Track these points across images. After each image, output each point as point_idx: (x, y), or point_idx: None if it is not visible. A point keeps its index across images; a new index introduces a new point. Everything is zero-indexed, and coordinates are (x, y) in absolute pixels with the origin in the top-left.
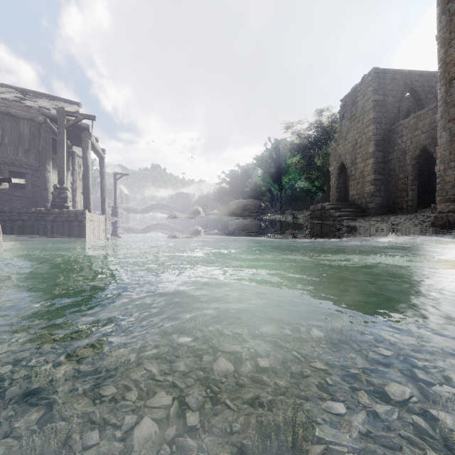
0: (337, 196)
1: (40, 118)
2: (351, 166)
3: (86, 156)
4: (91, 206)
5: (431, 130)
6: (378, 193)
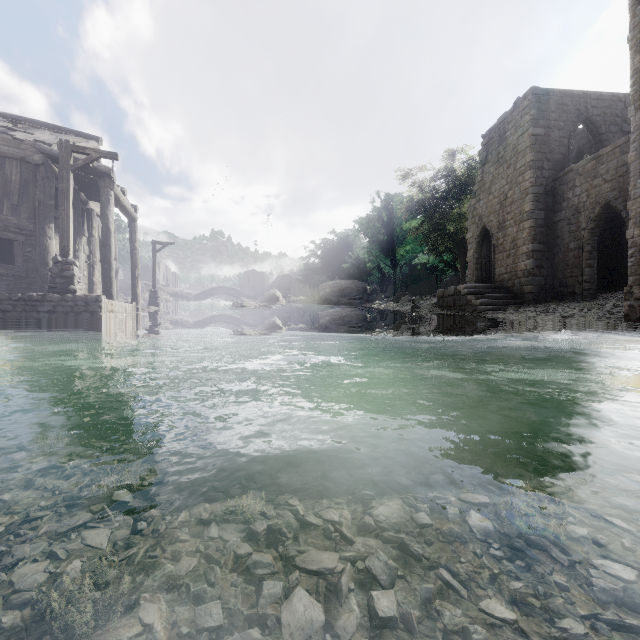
0: (477, 275)
1: (37, 157)
2: (498, 231)
3: (106, 214)
4: (113, 290)
5: (618, 177)
6: (538, 271)
